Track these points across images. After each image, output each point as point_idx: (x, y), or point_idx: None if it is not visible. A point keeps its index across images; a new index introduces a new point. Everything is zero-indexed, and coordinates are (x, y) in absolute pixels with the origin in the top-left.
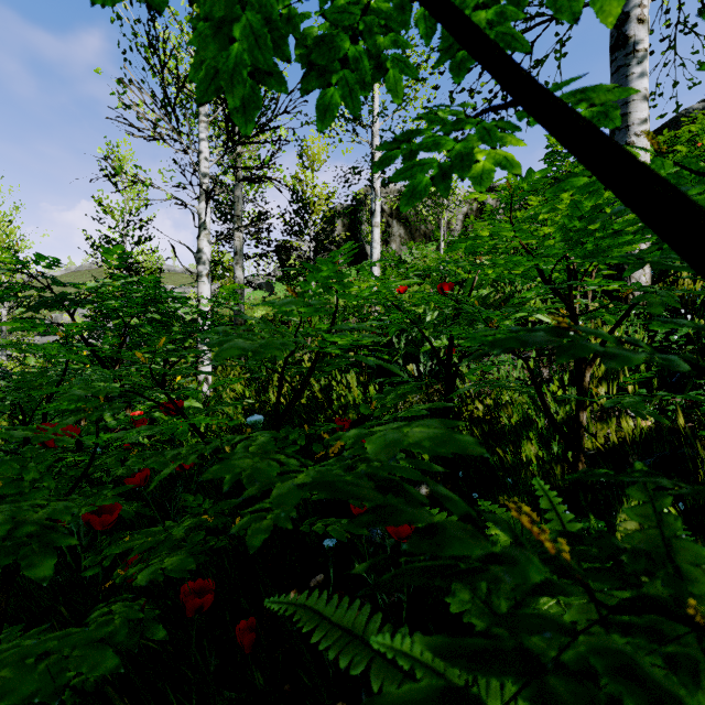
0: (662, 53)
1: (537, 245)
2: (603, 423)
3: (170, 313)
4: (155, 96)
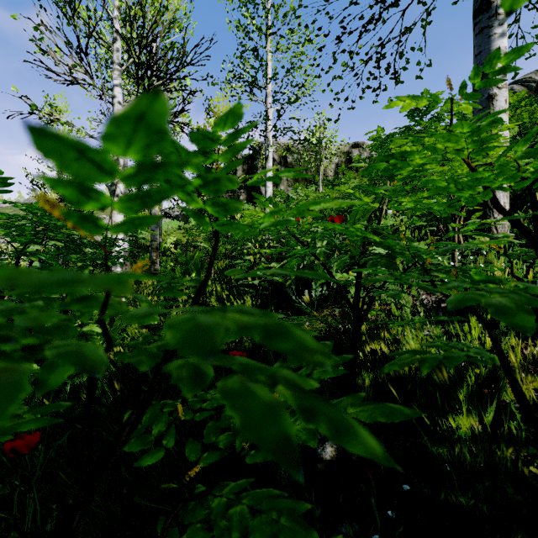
0: (508, 26)
1: (400, 186)
2: (535, 375)
3: (77, 240)
4: (68, 40)
